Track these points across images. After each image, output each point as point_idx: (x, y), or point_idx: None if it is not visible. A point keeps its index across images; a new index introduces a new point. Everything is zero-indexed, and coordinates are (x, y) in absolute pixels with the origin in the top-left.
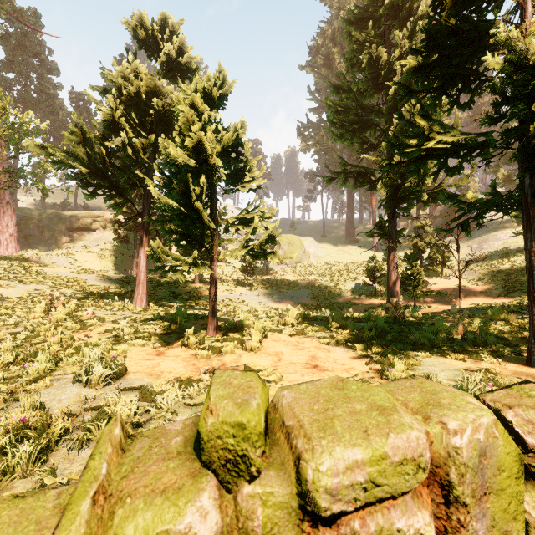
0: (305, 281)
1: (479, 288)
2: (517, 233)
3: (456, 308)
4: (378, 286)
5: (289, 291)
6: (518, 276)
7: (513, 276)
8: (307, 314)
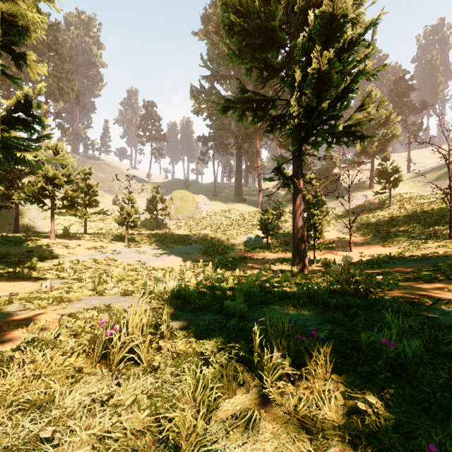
0: (197, 235)
1: (358, 240)
2: (376, 193)
3: (354, 260)
4: (269, 239)
5: (178, 246)
6: (388, 228)
7: (385, 228)
8: (191, 292)
